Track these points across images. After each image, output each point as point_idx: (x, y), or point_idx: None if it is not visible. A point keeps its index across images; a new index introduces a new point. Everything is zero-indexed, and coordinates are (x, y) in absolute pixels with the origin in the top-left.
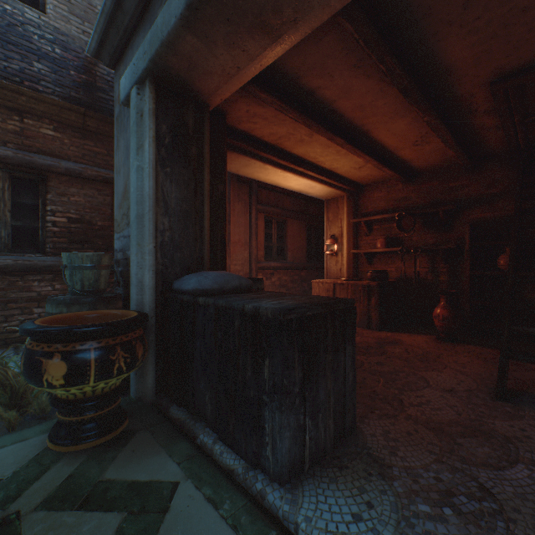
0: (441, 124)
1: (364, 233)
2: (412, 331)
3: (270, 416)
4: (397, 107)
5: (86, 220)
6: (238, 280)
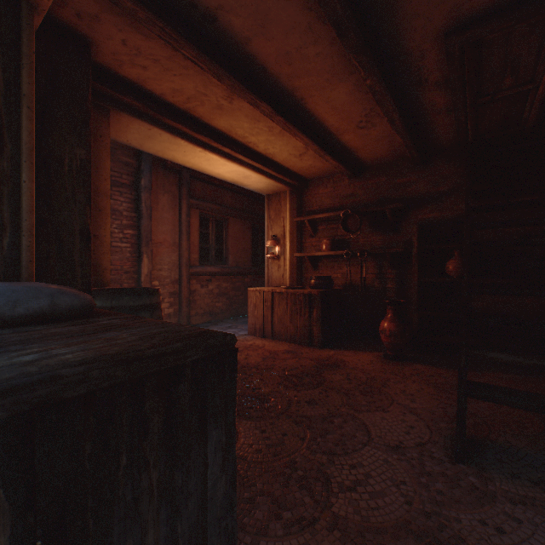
0: (388, 94)
1: (309, 234)
2: (358, 347)
3: None
4: (334, 62)
5: None
6: (49, 298)
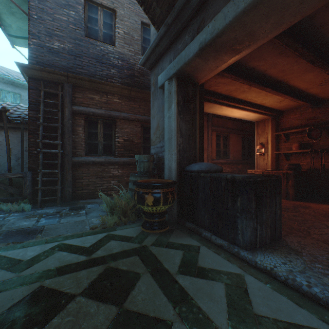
0: None
1: (283, 141)
2: (319, 202)
3: (240, 222)
4: (306, 68)
5: (130, 140)
6: (216, 166)
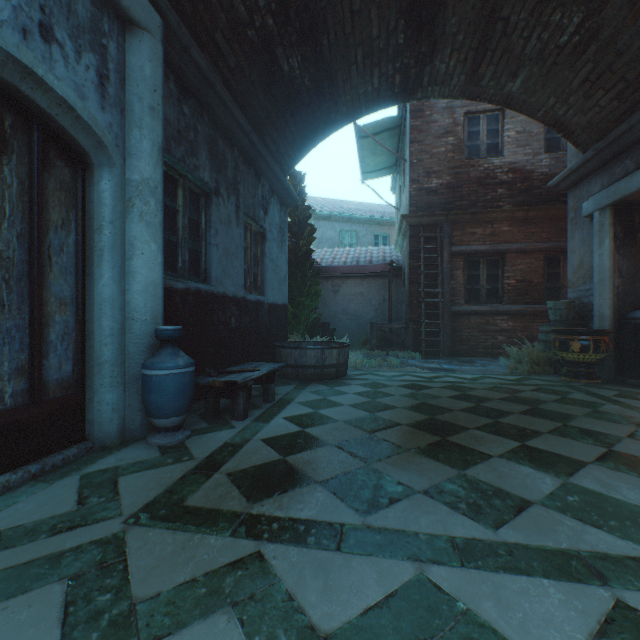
0: None
1: None
2: None
3: None
4: None
5: (526, 280)
6: None
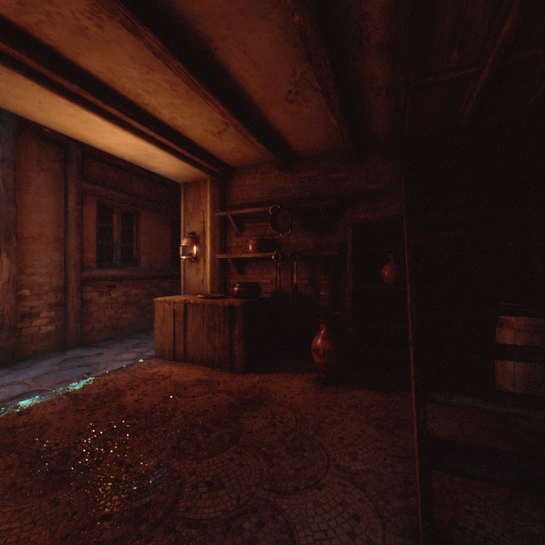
0: (323, 46)
1: (235, 232)
2: (288, 367)
3: None
4: None
5: None
6: None
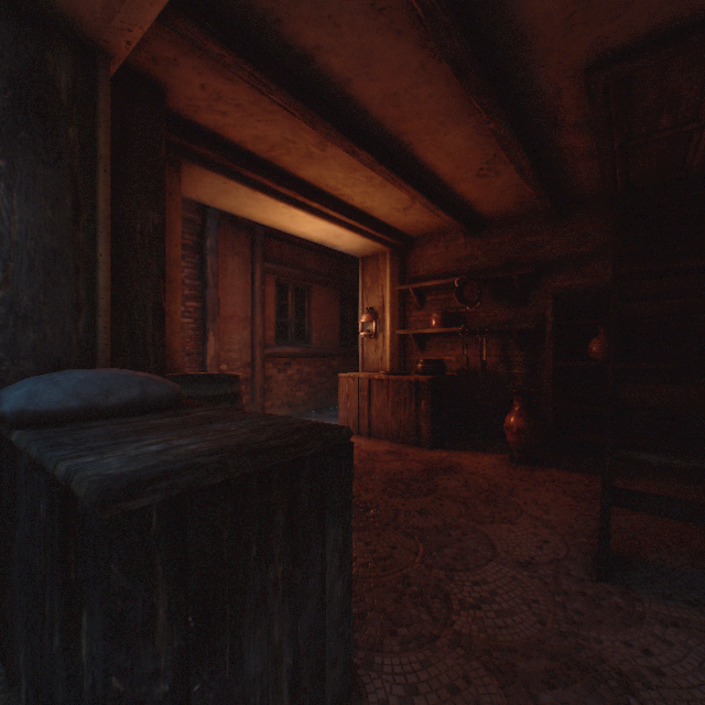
0: (515, 139)
1: (415, 306)
2: (477, 447)
3: None
4: (450, 103)
5: None
6: (140, 387)
